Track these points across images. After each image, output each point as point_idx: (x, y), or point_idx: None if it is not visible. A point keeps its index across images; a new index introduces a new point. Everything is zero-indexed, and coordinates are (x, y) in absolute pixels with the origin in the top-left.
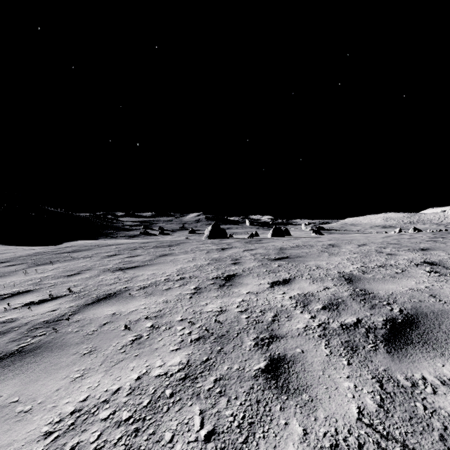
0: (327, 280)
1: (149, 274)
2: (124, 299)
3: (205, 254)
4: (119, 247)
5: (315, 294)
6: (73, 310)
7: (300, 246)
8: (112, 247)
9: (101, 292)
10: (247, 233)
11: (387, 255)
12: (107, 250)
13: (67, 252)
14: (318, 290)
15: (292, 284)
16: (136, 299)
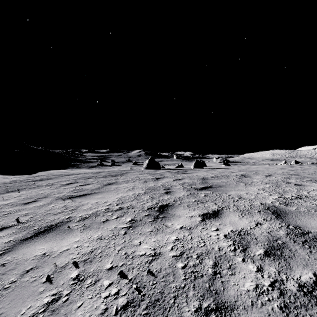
0: (254, 213)
1: (93, 203)
2: (62, 233)
3: (143, 183)
4: (76, 177)
5: (249, 231)
6: (7, 247)
7: (218, 176)
8: (72, 176)
9: (44, 223)
10: (174, 165)
11: (295, 186)
12: (67, 179)
13: (36, 181)
14: (250, 226)
15: (223, 217)
16: (72, 234)
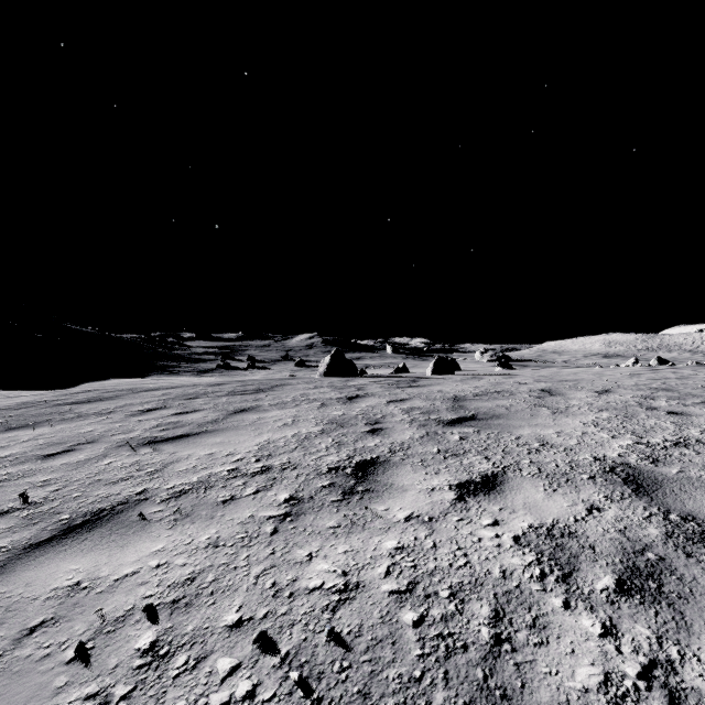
0: (581, 481)
1: (202, 456)
2: (124, 529)
3: (317, 409)
4: (167, 394)
5: (574, 529)
6: None
7: (490, 393)
8: (157, 392)
9: (85, 506)
10: (388, 367)
11: (670, 415)
12: (146, 399)
13: (75, 403)
14: (576, 516)
15: (506, 492)
16: (148, 533)
